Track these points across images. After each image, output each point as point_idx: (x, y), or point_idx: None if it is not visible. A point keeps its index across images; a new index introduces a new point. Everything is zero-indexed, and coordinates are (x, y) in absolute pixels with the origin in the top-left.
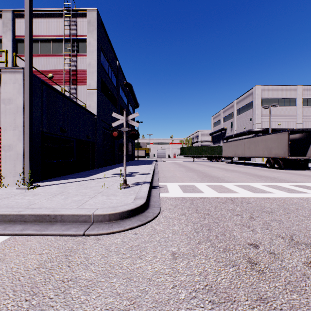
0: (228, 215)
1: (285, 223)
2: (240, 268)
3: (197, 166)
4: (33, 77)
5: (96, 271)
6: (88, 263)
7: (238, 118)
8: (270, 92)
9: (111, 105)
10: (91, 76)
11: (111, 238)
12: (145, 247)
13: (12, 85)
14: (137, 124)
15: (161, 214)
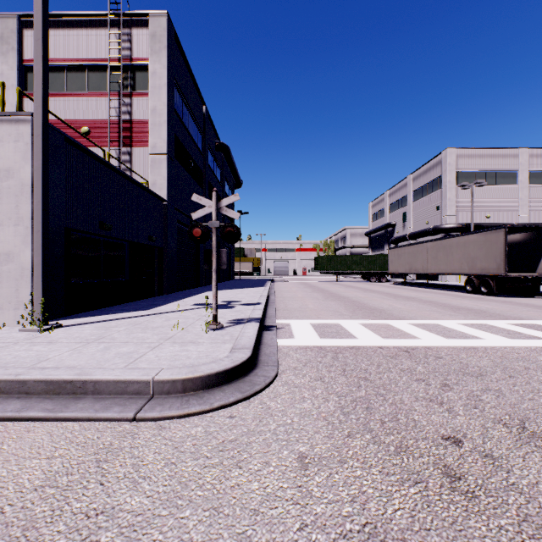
0: (402, 380)
1: (507, 396)
2: (430, 488)
3: (344, 291)
4: (51, 131)
5: (154, 494)
6: (138, 477)
7: (415, 206)
8: (472, 159)
9: (192, 182)
10: (156, 130)
11: (184, 425)
12: (248, 443)
13: (13, 144)
14: (236, 215)
15: (279, 378)
